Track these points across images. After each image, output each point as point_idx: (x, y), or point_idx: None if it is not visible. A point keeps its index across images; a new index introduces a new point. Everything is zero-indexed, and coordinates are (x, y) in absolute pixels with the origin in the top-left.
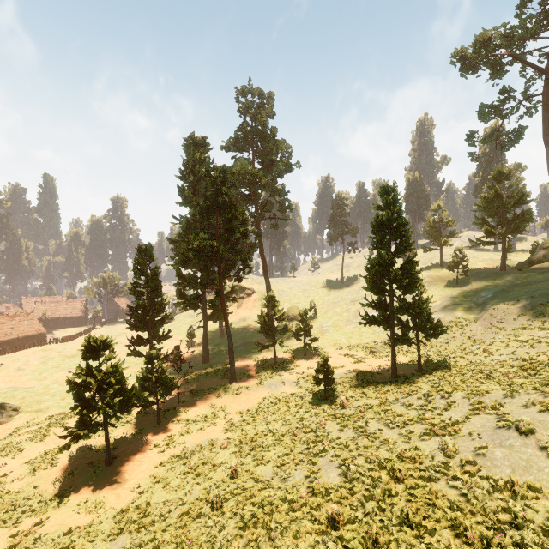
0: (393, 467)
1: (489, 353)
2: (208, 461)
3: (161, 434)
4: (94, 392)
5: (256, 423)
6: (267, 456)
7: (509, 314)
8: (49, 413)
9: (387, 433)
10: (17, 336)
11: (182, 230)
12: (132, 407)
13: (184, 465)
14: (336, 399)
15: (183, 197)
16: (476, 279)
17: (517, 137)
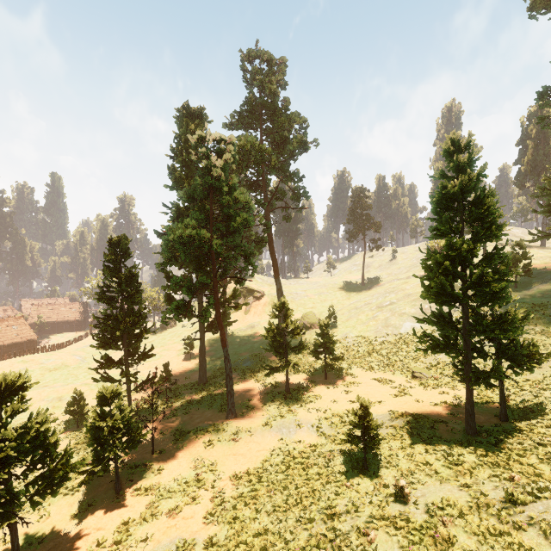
0: None
1: None
2: None
3: (115, 516)
4: None
5: (257, 505)
6: None
7: None
8: None
9: None
10: (3, 343)
11: (172, 220)
12: (61, 484)
13: None
14: (384, 470)
15: (173, 179)
16: (540, 281)
17: None
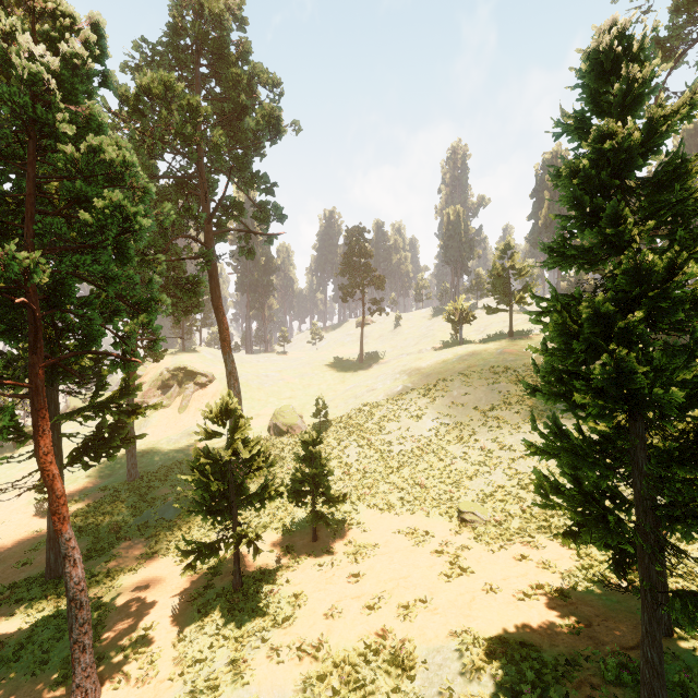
0: None
1: None
2: None
3: None
4: None
5: None
6: None
7: None
8: None
9: None
10: None
11: None
12: None
13: None
14: None
15: None
16: None
17: None
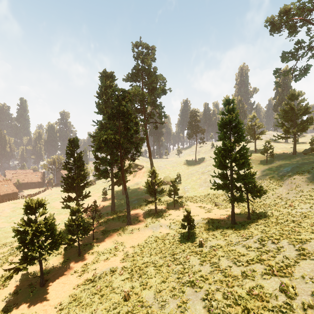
0: (246, 306)
1: (293, 207)
2: (109, 285)
3: (80, 262)
4: (30, 238)
5: (143, 255)
6: (150, 282)
7: (303, 181)
8: (11, 245)
9: (235, 270)
10: None
11: (98, 129)
12: (59, 246)
13: (93, 287)
14: (196, 238)
15: (98, 109)
16: (278, 159)
17: (306, 72)
